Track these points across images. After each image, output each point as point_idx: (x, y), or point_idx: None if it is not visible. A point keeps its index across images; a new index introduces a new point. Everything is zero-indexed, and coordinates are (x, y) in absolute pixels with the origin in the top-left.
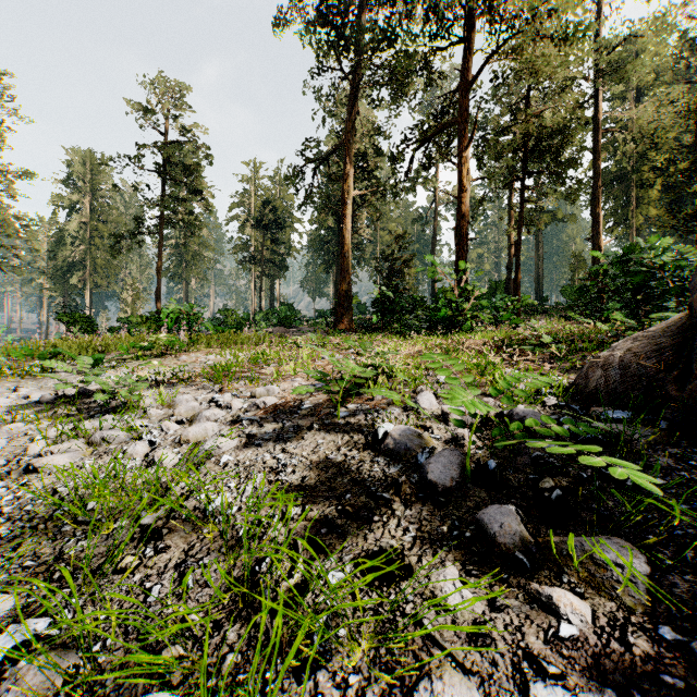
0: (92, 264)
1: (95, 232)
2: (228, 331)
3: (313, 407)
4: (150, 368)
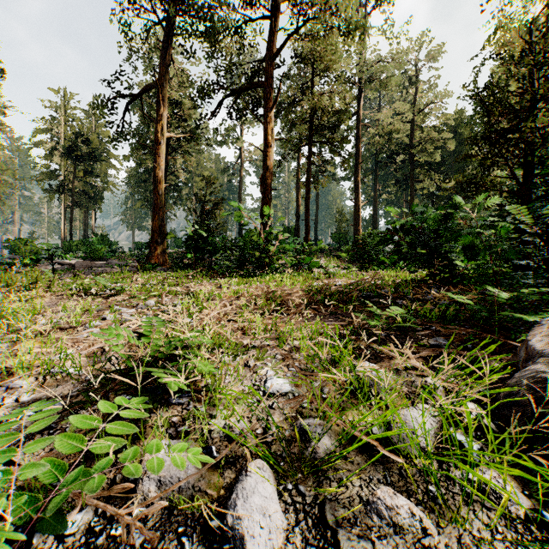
0: None
1: None
2: None
3: None
4: None
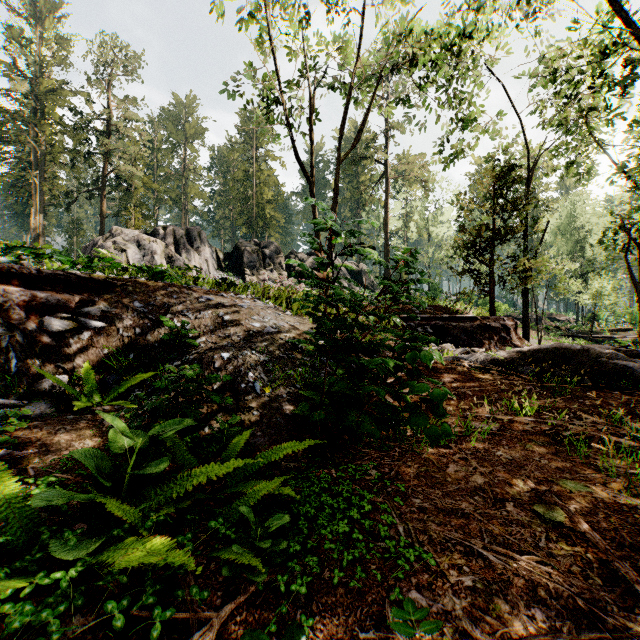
0: None
1: None
2: None
3: None
4: None
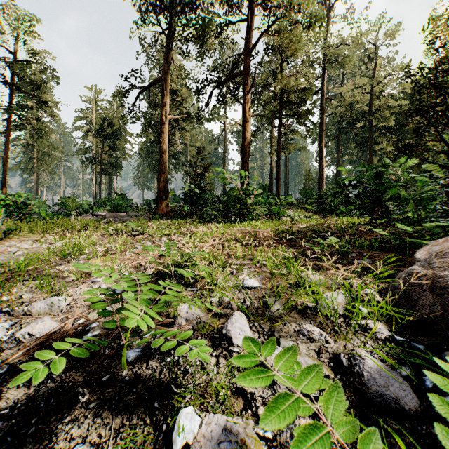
0: None
1: None
2: (56, 218)
3: (97, 337)
4: None
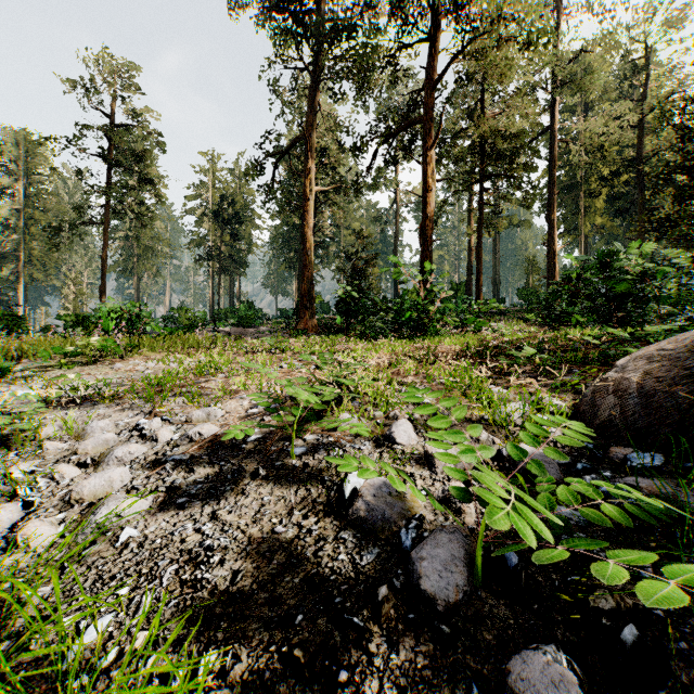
0: (27, 255)
1: (31, 220)
2: (176, 333)
3: (262, 439)
4: (63, 384)
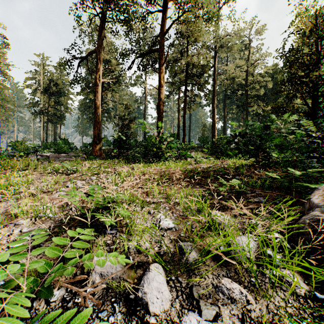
0: None
1: None
2: (0, 159)
3: None
4: None
